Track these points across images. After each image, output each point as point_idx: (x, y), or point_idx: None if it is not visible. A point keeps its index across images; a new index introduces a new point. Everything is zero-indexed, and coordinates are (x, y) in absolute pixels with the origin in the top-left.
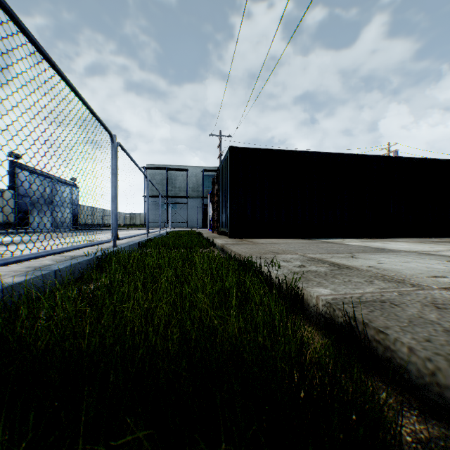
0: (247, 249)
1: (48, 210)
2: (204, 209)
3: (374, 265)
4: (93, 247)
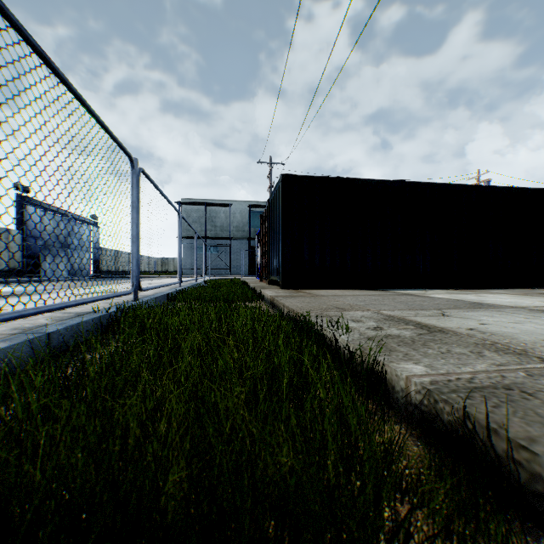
0: (304, 303)
1: (63, 254)
2: (251, 252)
3: (476, 327)
4: (108, 301)
